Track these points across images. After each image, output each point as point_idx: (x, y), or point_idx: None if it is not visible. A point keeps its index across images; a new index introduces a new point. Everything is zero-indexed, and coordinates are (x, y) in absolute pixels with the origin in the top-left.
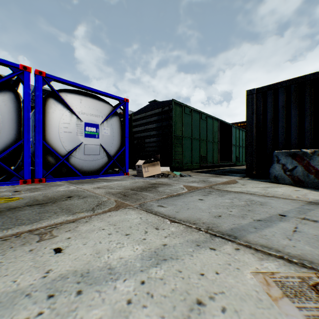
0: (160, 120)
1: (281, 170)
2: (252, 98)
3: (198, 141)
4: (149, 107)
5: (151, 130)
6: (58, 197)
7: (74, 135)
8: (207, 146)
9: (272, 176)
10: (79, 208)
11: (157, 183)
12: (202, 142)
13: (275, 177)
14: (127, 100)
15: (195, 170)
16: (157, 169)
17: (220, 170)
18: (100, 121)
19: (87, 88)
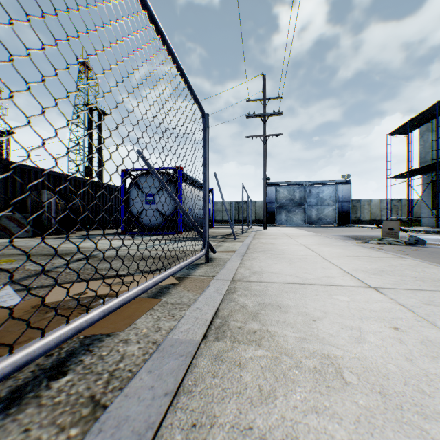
0: None
1: None
2: None
3: None
4: None
5: None
6: None
7: None
8: None
9: None
10: (42, 250)
11: None
12: None
13: None
14: None
15: None
16: None
17: None
18: None
19: None
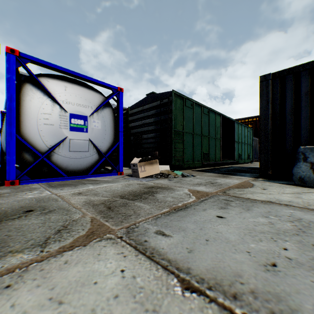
0: (159, 114)
1: (310, 170)
2: (267, 85)
3: (200, 137)
4: (147, 100)
5: (149, 125)
6: (12, 212)
7: (56, 128)
8: (209, 143)
9: (297, 177)
10: (24, 239)
11: (155, 186)
12: (204, 138)
13: (300, 179)
14: (122, 89)
15: (196, 169)
16: (156, 168)
17: (224, 168)
18: (89, 112)
19: (73, 73)
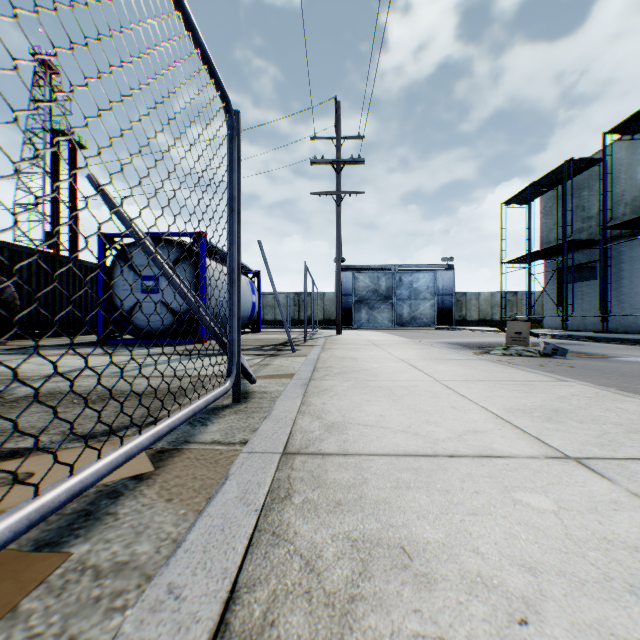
0: None
1: None
2: None
3: None
4: None
5: None
6: None
7: None
8: None
9: None
10: None
11: None
12: None
13: None
14: None
15: None
16: None
17: None
18: None
19: None
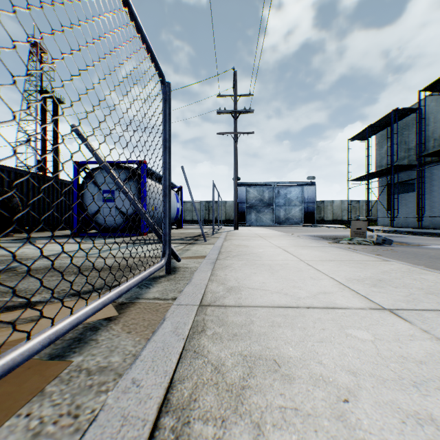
0: None
1: None
2: None
3: None
4: None
5: None
6: None
7: None
8: None
9: None
10: None
11: None
12: None
13: None
14: None
15: None
16: None
17: None
18: None
19: None
